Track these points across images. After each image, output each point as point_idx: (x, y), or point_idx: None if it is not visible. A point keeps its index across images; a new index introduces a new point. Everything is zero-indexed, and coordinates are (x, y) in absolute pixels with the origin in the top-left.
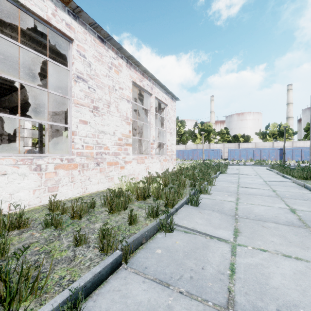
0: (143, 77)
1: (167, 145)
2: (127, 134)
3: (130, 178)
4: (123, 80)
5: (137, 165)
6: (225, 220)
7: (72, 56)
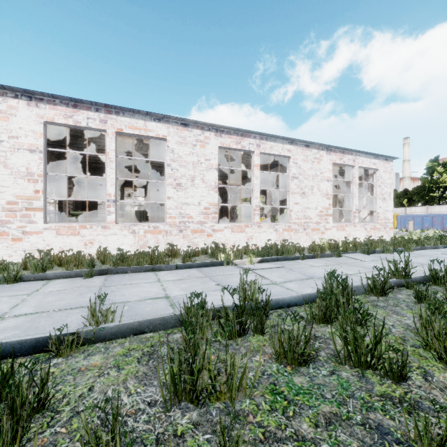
0: (343, 154)
1: (377, 212)
2: (327, 207)
3: (327, 239)
4: (323, 166)
5: (337, 232)
6: (376, 259)
7: (290, 166)
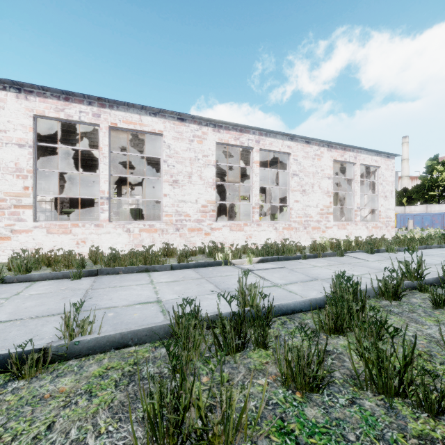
0: (345, 151)
1: (379, 211)
2: (328, 205)
3: (329, 238)
4: (324, 163)
5: (338, 230)
6: (380, 258)
7: (290, 162)
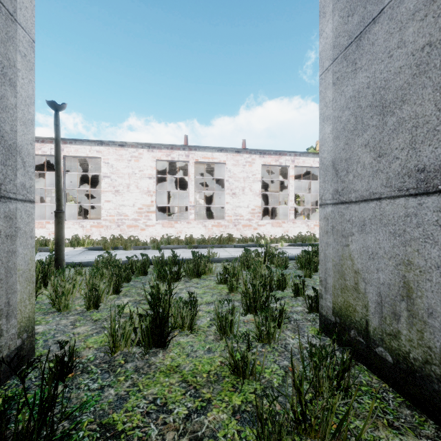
0: None
1: None
2: None
3: None
4: None
5: None
6: None
7: None
